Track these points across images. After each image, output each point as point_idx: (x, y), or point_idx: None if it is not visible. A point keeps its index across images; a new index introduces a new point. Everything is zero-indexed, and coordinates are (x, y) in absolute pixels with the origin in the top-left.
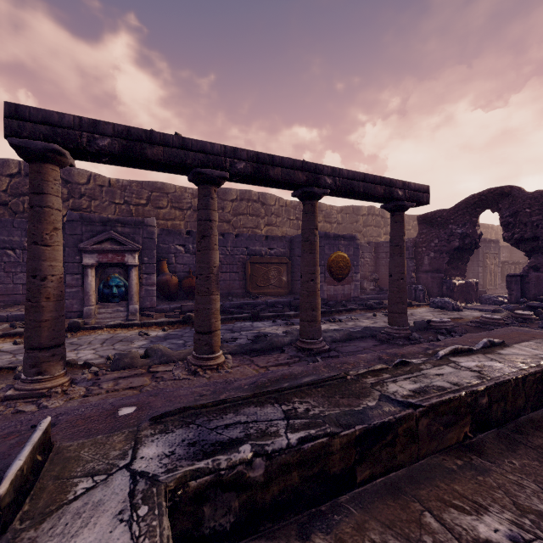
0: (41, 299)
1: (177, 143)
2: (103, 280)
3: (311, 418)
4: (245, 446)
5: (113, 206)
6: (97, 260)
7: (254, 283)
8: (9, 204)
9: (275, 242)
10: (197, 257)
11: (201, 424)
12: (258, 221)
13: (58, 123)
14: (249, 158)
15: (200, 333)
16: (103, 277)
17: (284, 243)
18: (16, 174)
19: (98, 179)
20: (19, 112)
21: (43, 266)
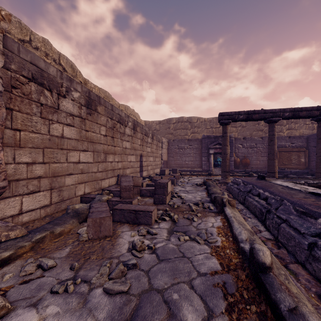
0: (226, 160)
1: (262, 112)
2: (214, 159)
3: (320, 181)
4: (302, 181)
5: (206, 130)
6: (214, 151)
7: (280, 162)
8: (173, 133)
9: (295, 139)
10: (268, 147)
11: (289, 179)
12: (281, 128)
13: (230, 114)
14: (290, 111)
15: (270, 172)
16: (214, 158)
17: (302, 140)
18: (175, 122)
19: (200, 119)
20: (222, 114)
21: (226, 151)
